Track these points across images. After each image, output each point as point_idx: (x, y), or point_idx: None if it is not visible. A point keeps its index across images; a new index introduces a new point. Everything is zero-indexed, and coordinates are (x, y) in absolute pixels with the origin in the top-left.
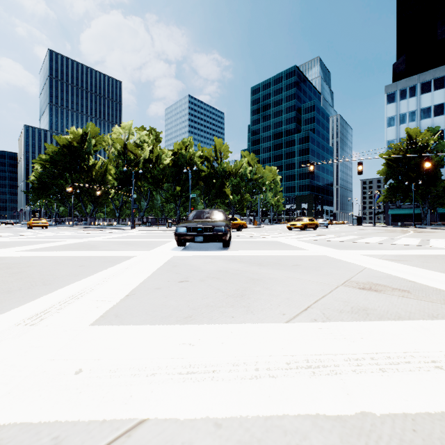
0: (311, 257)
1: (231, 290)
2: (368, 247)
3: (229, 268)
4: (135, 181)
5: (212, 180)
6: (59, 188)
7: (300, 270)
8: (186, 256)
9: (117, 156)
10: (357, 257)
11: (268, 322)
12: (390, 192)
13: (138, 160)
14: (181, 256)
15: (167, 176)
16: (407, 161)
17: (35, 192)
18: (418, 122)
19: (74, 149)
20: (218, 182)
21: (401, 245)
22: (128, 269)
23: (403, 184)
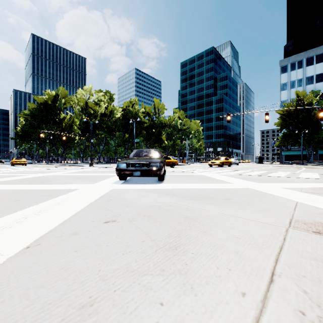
0: (237, 190)
1: (163, 237)
2: (281, 180)
3: (162, 202)
4: (94, 130)
5: (152, 130)
6: (37, 135)
7: (234, 205)
8: (124, 190)
9: (81, 111)
10: (280, 190)
11: (223, 322)
12: (284, 139)
13: (96, 115)
14: (119, 189)
15: (118, 126)
16: (296, 116)
17: (19, 139)
18: (304, 87)
19: (48, 106)
20: (156, 131)
21: (307, 178)
22: (59, 205)
23: (293, 133)
